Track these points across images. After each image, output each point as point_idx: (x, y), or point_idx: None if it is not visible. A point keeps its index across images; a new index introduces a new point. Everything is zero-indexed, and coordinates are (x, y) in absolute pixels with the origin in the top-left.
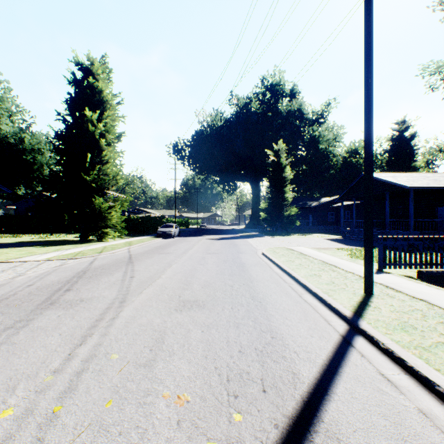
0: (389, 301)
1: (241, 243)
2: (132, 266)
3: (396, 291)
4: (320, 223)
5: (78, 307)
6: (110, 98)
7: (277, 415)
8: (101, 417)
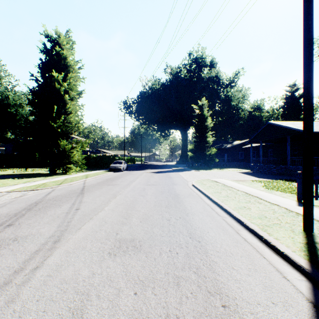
0: None
1: (174, 175)
2: (82, 197)
3: None
4: (233, 160)
5: (6, 250)
6: (73, 63)
7: None
8: None
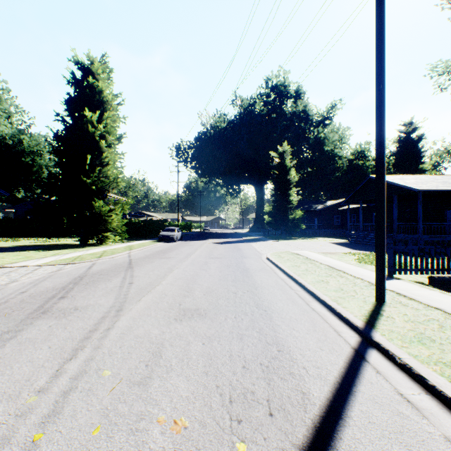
0: (402, 310)
1: (245, 247)
2: (132, 271)
3: (409, 298)
4: (326, 226)
5: (72, 316)
6: (111, 99)
7: (285, 444)
8: (87, 448)
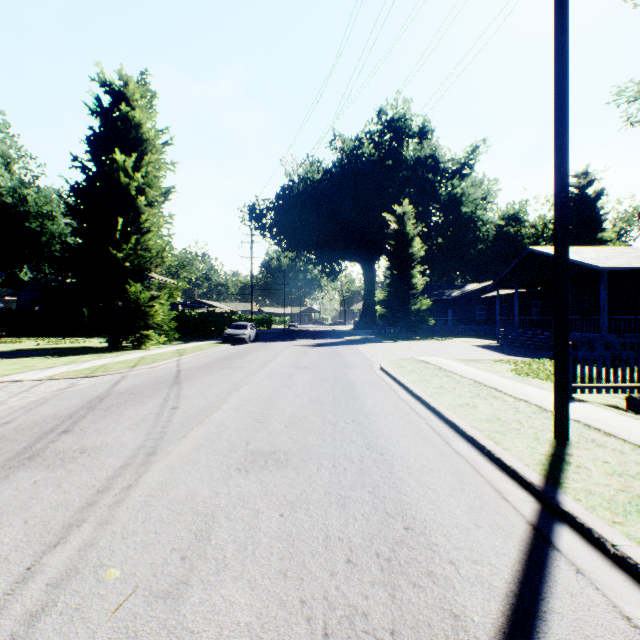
0: (600, 454)
1: (348, 351)
2: (179, 388)
3: (605, 433)
4: (464, 321)
5: (74, 465)
6: (153, 136)
7: None
8: None
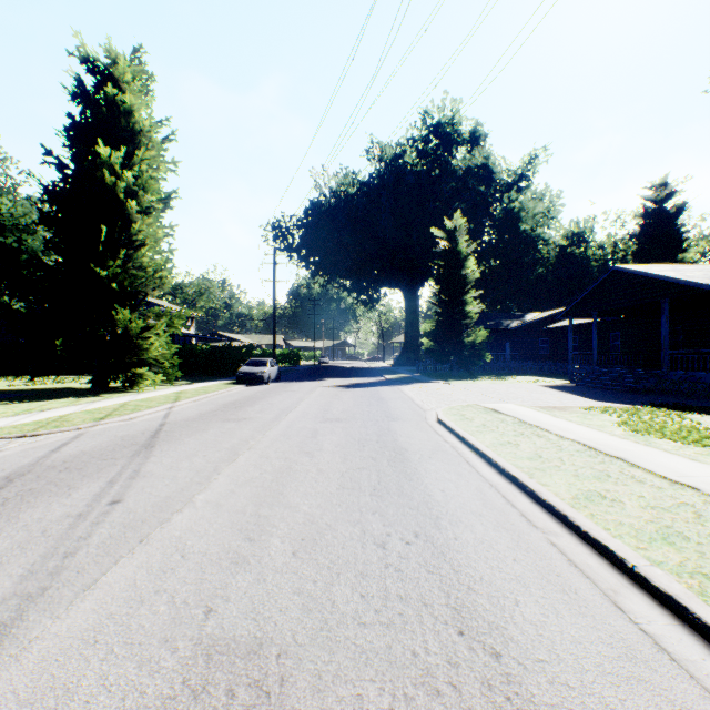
0: None
1: (392, 395)
2: (145, 458)
3: None
4: (525, 356)
5: None
6: (148, 126)
7: None
8: None
